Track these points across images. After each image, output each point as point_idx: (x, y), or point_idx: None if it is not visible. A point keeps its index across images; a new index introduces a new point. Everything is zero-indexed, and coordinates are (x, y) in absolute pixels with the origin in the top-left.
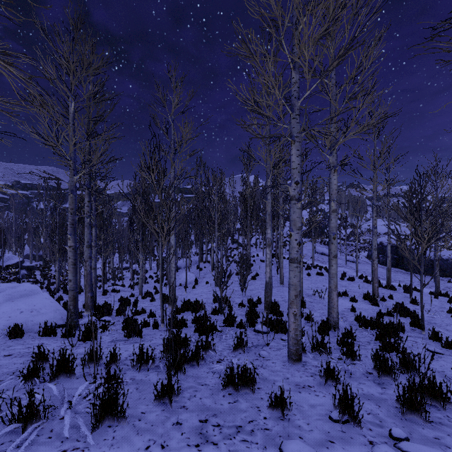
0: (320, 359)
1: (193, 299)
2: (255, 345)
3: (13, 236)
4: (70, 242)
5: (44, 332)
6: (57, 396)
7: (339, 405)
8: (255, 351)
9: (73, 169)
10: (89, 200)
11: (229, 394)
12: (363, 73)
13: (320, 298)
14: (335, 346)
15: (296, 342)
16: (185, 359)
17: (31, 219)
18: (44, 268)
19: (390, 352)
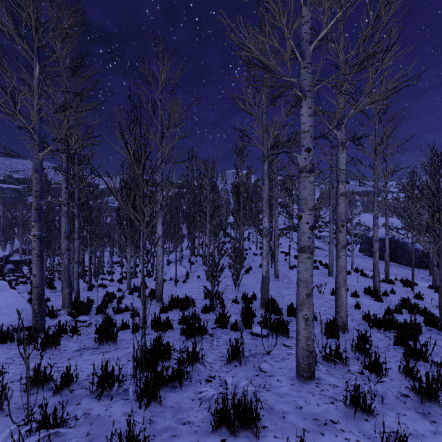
0: (336, 373)
1: (183, 295)
2: (253, 354)
3: (0, 229)
4: (35, 230)
5: None
6: None
7: None
8: (254, 362)
9: (38, 145)
10: (66, 187)
11: (223, 441)
12: (380, 29)
13: (320, 293)
14: (350, 353)
15: (307, 354)
16: (163, 380)
17: (20, 213)
18: (30, 262)
19: (417, 361)
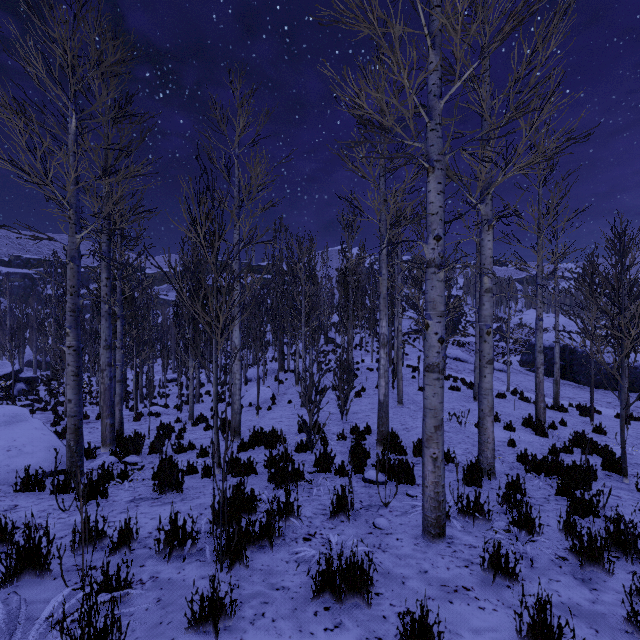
0: (475, 531)
1: (269, 427)
2: (366, 506)
3: (6, 333)
4: (70, 340)
5: (23, 486)
6: (0, 625)
7: (529, 636)
8: (366, 517)
9: (75, 224)
10: (108, 277)
11: (326, 609)
12: (537, 69)
13: (460, 425)
14: (495, 506)
15: (436, 504)
16: (249, 537)
17: (34, 310)
18: (50, 381)
19: (585, 516)
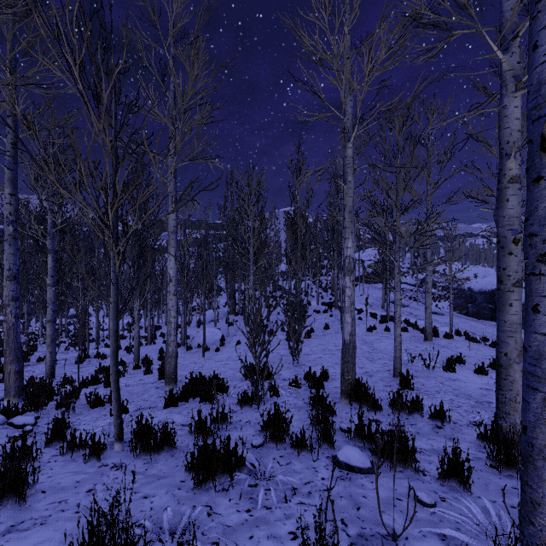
0: None
1: (212, 371)
2: (356, 541)
3: None
4: None
5: None
6: None
7: None
8: None
9: None
10: (12, 193)
11: None
12: None
13: (428, 368)
14: None
15: None
16: None
17: None
18: None
19: None
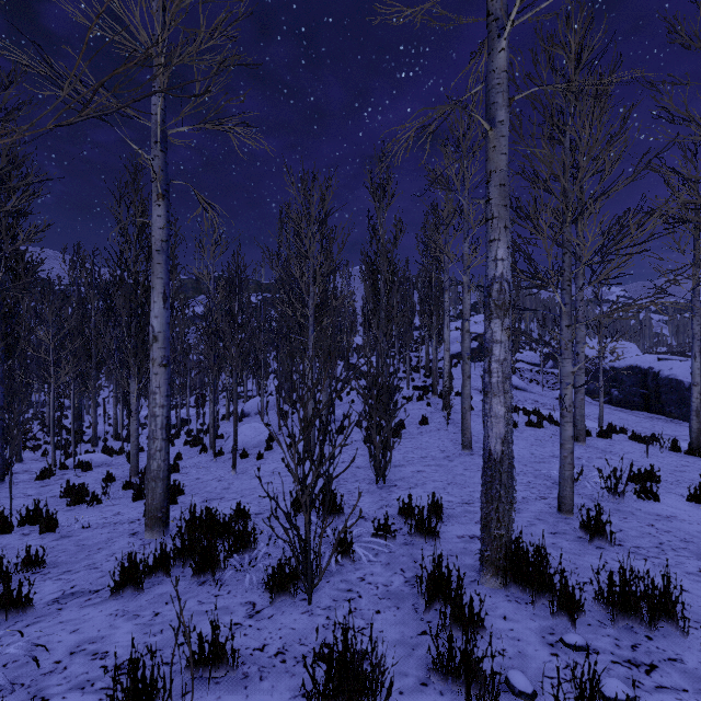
0: None
1: (241, 498)
2: None
3: None
4: None
5: None
6: None
7: None
8: None
9: None
10: None
11: None
12: None
13: (612, 495)
14: None
15: None
16: None
17: None
18: None
19: None
